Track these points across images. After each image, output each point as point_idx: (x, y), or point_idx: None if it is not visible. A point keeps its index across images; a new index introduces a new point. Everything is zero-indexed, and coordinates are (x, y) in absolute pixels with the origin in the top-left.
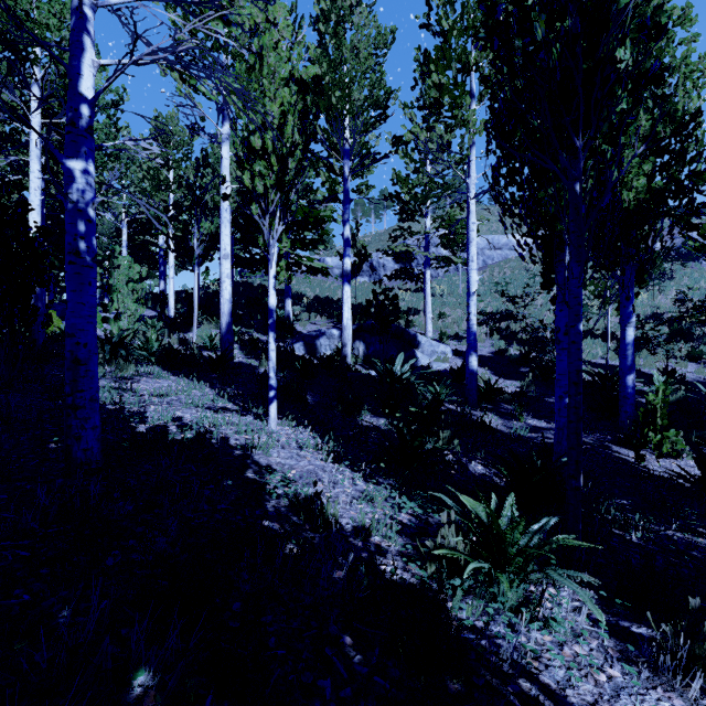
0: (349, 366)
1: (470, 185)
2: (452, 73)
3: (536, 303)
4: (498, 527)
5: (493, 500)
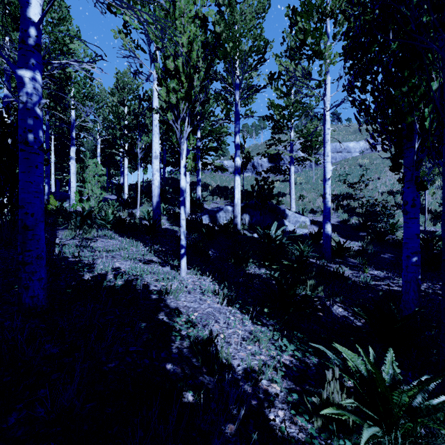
0: (238, 231)
1: (326, 102)
2: (314, 20)
3: (368, 188)
4: (384, 388)
5: (371, 353)
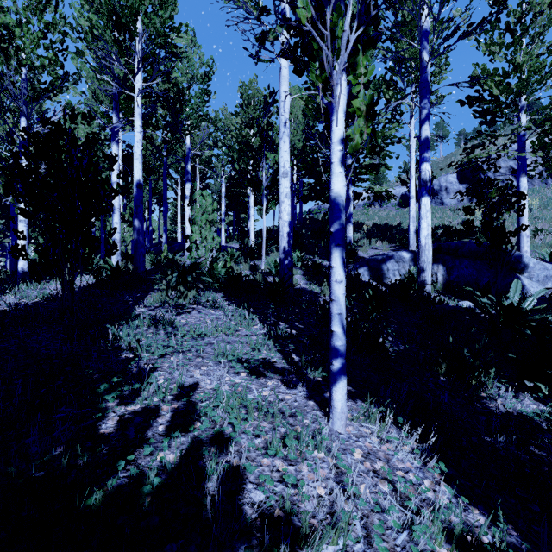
0: (428, 296)
1: None
2: None
3: None
4: None
5: None
